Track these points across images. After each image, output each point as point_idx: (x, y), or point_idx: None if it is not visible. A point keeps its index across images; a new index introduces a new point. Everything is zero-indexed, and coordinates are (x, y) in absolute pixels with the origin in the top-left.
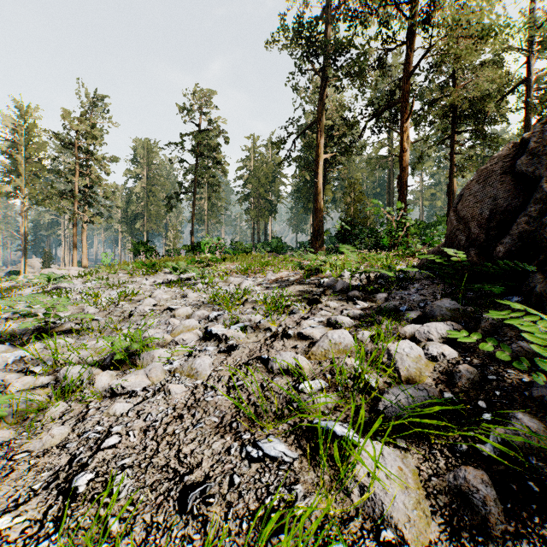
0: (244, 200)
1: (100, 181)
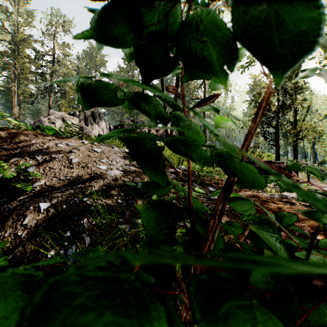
0: None
1: None
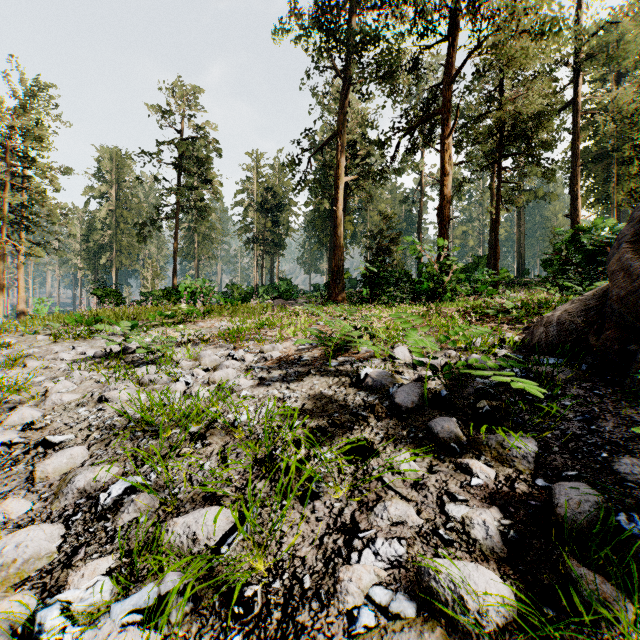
0: (245, 231)
1: (40, 198)
